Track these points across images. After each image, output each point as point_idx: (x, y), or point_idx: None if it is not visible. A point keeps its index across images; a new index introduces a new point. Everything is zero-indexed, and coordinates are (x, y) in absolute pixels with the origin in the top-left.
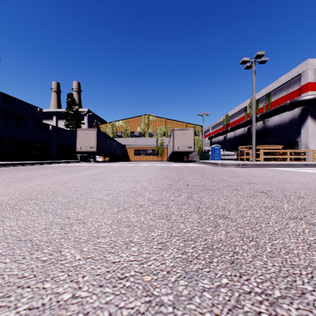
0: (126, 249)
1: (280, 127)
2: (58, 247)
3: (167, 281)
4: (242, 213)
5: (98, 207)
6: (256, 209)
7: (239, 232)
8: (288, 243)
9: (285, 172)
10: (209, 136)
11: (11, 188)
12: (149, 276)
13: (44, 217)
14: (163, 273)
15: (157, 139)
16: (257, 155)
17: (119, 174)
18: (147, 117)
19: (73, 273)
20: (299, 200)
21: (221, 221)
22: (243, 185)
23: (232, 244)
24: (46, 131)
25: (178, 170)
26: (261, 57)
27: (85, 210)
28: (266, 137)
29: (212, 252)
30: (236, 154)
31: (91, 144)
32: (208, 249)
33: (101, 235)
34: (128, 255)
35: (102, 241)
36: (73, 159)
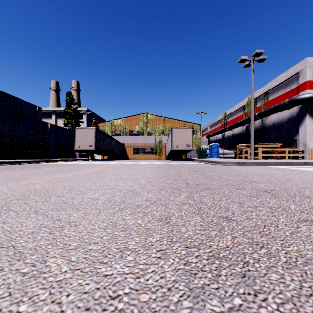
0: (120, 258)
1: (278, 125)
2: (43, 255)
3: (168, 301)
4: (247, 214)
5: (93, 208)
6: (262, 210)
7: (246, 237)
8: (303, 250)
9: (285, 170)
10: (207, 135)
11: (4, 187)
12: (147, 294)
13: (33, 219)
14: (163, 290)
15: (156, 138)
16: (256, 154)
17: (117, 172)
18: (146, 115)
19: (56, 290)
20: (305, 200)
21: (226, 224)
22: (244, 184)
23: (240, 251)
24: (45, 129)
25: (177, 168)
26: (259, 55)
27: (78, 211)
28: (264, 135)
29: (218, 262)
30: (234, 152)
31: (90, 142)
32: (214, 258)
33: (93, 241)
34: (122, 265)
35: (94, 248)
36: (72, 158)
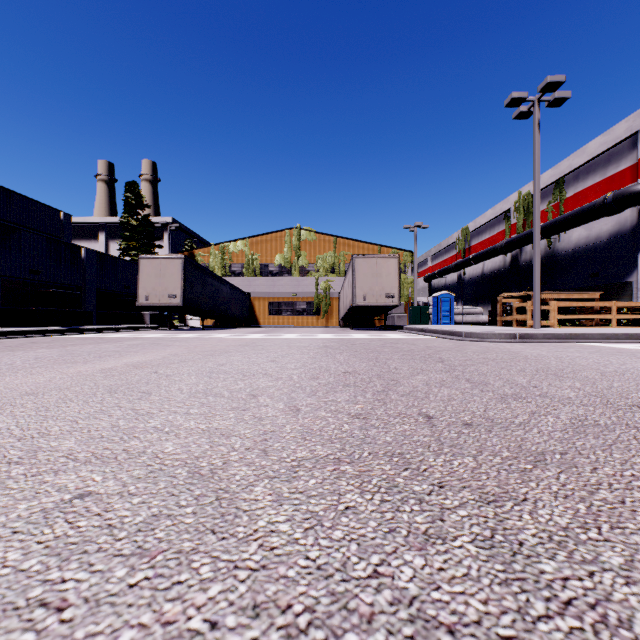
0: None
1: (587, 252)
2: None
3: None
4: None
5: None
6: None
7: None
8: None
9: None
10: (427, 274)
11: None
12: None
13: None
14: None
15: (318, 280)
16: (543, 314)
17: (212, 363)
18: (297, 233)
19: None
20: None
21: None
22: (637, 420)
23: None
24: (73, 260)
25: (372, 350)
26: (555, 90)
27: None
28: (554, 274)
29: None
30: (489, 311)
31: (171, 289)
32: None
33: None
34: None
35: None
36: (136, 323)
